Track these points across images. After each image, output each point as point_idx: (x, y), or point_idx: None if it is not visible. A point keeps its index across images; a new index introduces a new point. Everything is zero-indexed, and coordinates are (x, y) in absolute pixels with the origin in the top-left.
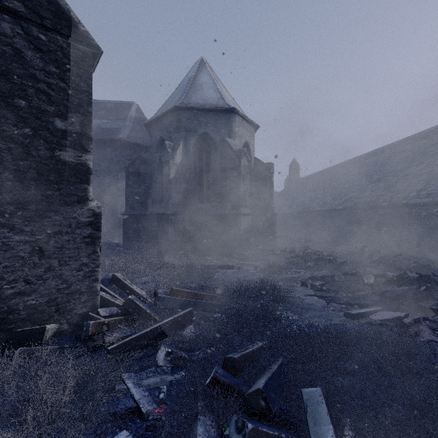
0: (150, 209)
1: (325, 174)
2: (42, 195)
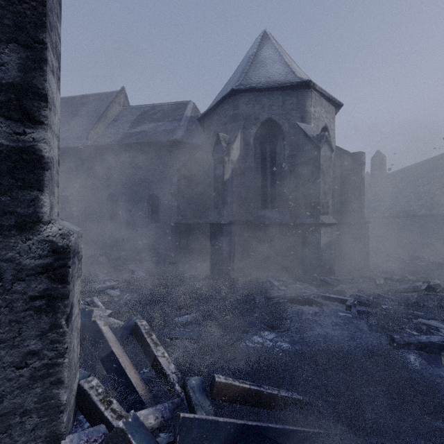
0: (203, 217)
1: (429, 166)
2: None
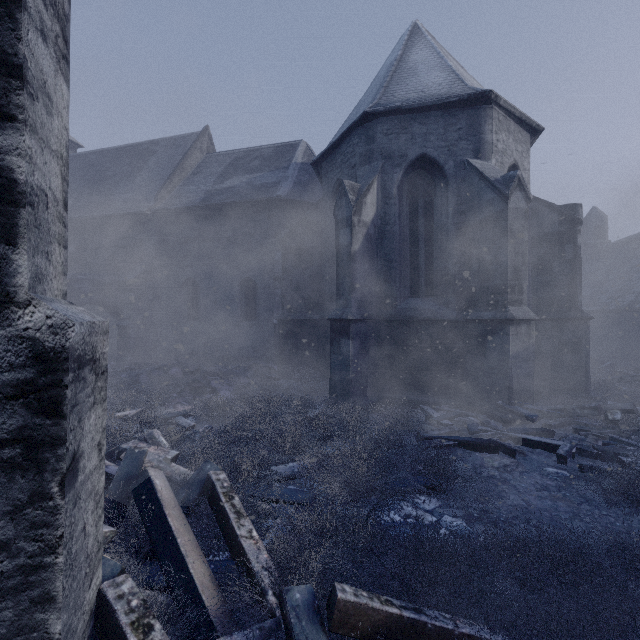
0: (320, 310)
1: None
2: None
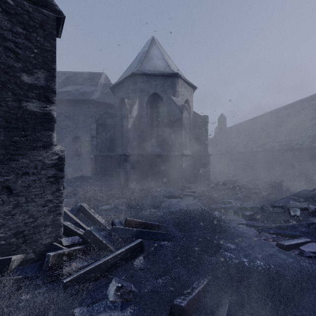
0: (114, 151)
1: (246, 124)
2: (10, 141)
